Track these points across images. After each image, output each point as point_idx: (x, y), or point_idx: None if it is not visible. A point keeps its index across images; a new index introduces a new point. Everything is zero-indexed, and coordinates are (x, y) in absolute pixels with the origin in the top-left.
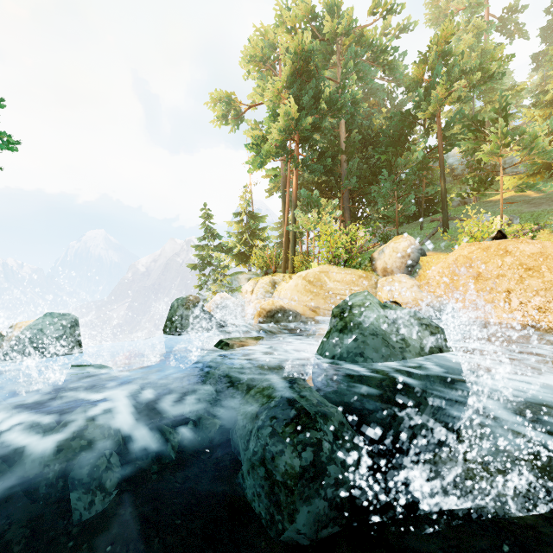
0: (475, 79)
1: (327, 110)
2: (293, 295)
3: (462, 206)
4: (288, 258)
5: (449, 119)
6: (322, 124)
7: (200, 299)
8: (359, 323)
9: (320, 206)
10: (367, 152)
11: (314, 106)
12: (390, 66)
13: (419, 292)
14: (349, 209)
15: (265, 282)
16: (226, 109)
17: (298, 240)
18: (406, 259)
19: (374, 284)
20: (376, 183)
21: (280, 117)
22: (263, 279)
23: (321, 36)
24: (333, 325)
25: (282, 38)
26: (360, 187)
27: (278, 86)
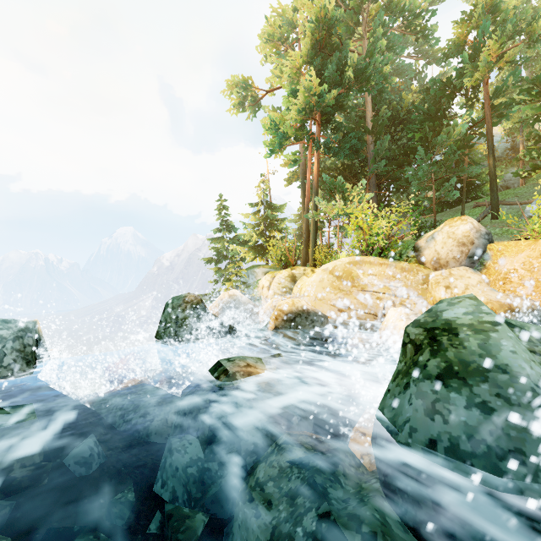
0: (537, 32)
1: (352, 83)
2: (317, 293)
3: (511, 189)
4: (307, 251)
5: (491, 93)
6: (348, 99)
7: (200, 298)
8: (486, 368)
9: (345, 190)
10: (396, 133)
11: (338, 80)
12: (424, 33)
13: (491, 291)
14: (376, 196)
15: (283, 276)
16: (243, 95)
17: (319, 231)
18: (468, 247)
19: (422, 280)
20: (409, 165)
21: (300, 92)
22: (281, 273)
23: (345, 7)
24: (412, 360)
25: (301, 13)
26: (390, 169)
27: (298, 62)
